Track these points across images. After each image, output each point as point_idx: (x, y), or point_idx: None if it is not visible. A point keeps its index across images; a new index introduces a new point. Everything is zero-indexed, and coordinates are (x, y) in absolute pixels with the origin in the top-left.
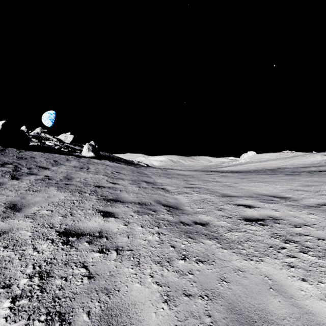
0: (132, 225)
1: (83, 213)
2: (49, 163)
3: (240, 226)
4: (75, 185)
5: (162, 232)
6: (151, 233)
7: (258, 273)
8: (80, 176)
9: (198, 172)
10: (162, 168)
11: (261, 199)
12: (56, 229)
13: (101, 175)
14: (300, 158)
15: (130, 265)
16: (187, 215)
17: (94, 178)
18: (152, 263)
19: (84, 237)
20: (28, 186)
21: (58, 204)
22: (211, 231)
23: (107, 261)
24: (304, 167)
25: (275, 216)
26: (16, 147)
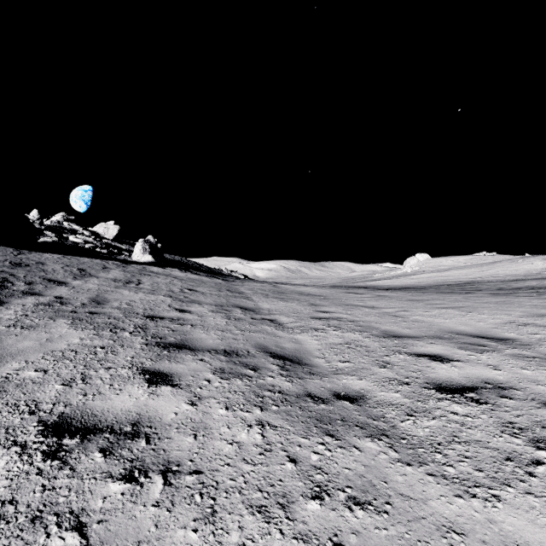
0: (206, 404)
1: (110, 375)
2: (68, 274)
3: (431, 405)
4: (108, 314)
5: (270, 420)
6: (246, 423)
7: (498, 538)
8: (121, 297)
9: (334, 290)
10: (271, 283)
11: (460, 342)
12: (41, 416)
13: (161, 295)
14: (506, 264)
15: (192, 519)
16: (319, 378)
17: (147, 301)
18: (245, 512)
19: (97, 437)
20: (16, 317)
21: (62, 356)
22: (372, 416)
23: (137, 506)
24: (516, 280)
25: (497, 380)
26: (12, 246)
